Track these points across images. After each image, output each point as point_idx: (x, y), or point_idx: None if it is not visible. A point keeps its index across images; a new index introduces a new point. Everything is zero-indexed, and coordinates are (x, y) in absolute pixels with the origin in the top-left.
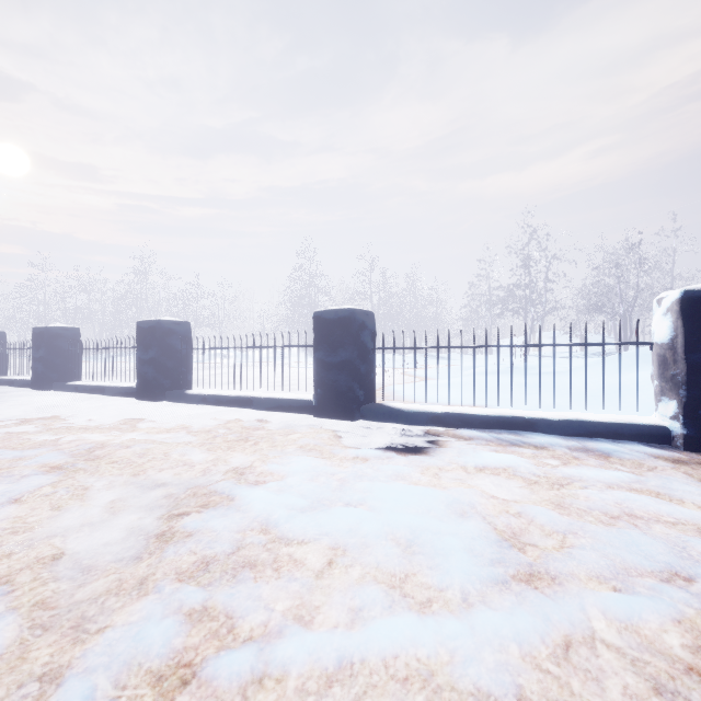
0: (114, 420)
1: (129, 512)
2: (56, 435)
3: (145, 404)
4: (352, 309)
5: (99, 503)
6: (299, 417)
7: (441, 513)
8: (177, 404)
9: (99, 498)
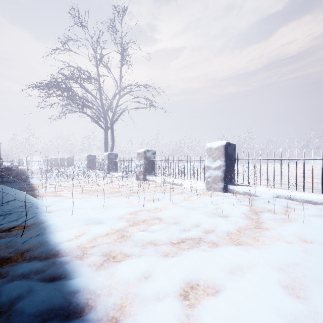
0: None
1: None
2: None
3: None
4: None
5: None
6: None
7: None
8: None
9: None
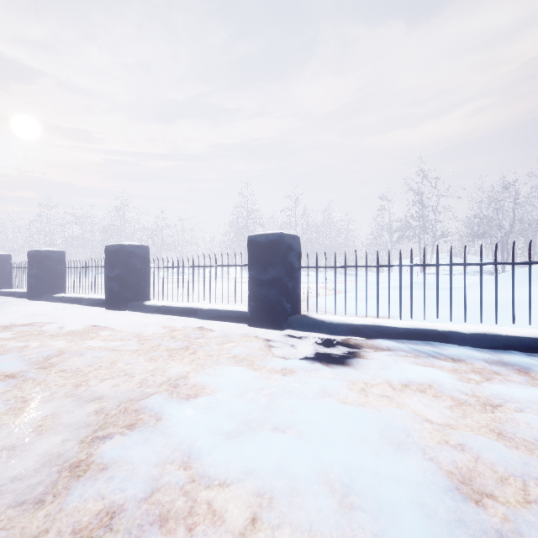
0: (80, 327)
1: (56, 431)
2: (26, 342)
3: (111, 313)
4: (280, 233)
5: (31, 419)
6: (235, 326)
7: (376, 444)
8: (137, 313)
9: (34, 413)
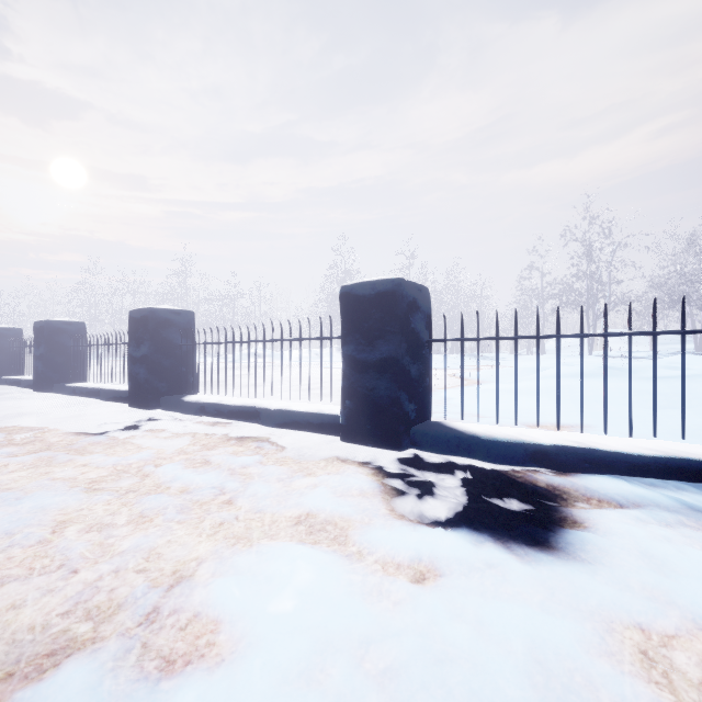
0: (68, 438)
1: None
2: None
3: (133, 413)
4: (397, 279)
5: None
6: (320, 440)
7: None
8: (171, 414)
9: None
